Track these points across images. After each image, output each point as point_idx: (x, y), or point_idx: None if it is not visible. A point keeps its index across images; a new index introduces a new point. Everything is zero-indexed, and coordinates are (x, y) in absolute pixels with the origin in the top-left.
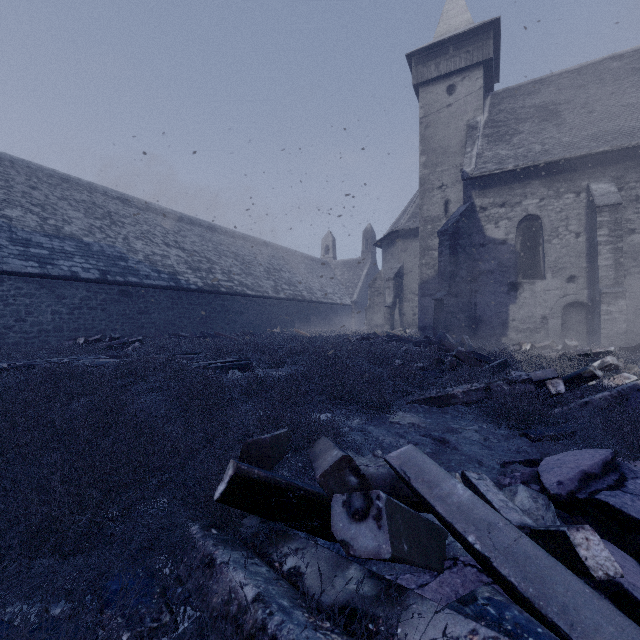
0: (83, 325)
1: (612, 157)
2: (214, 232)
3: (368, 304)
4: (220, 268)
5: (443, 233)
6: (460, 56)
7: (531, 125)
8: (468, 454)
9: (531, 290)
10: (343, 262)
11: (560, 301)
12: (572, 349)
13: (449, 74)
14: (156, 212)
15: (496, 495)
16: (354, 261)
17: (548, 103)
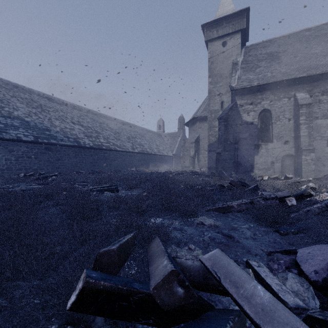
0: (24, 166)
1: (307, 80)
2: (100, 117)
3: (181, 155)
4: (102, 136)
5: (221, 118)
6: (229, 26)
7: (265, 63)
8: (247, 246)
9: (266, 148)
10: (168, 134)
11: (280, 154)
12: (289, 179)
13: (223, 36)
14: (67, 105)
15: (272, 280)
16: (174, 133)
17: (274, 52)
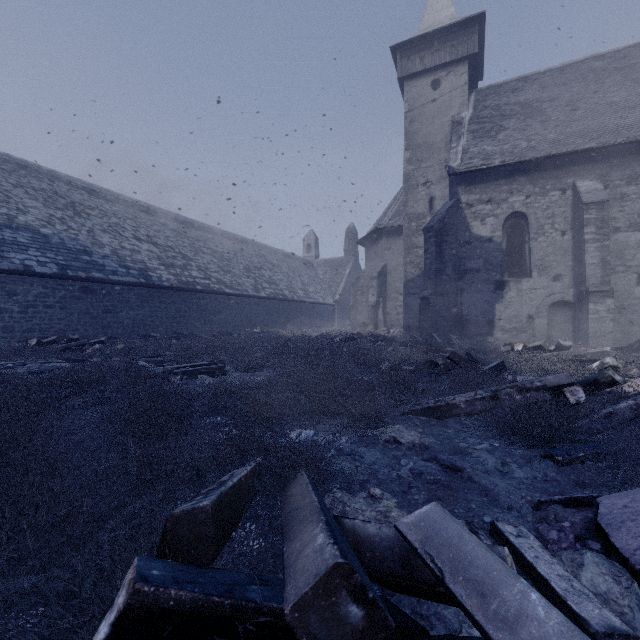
0: (38, 325)
1: (597, 154)
2: (191, 227)
3: (351, 303)
4: (196, 265)
5: (429, 229)
6: (445, 50)
7: (516, 122)
8: (490, 489)
9: (517, 289)
10: (325, 261)
11: (546, 300)
12: (566, 349)
13: (434, 68)
14: (127, 204)
15: (551, 566)
16: (337, 260)
17: (532, 100)
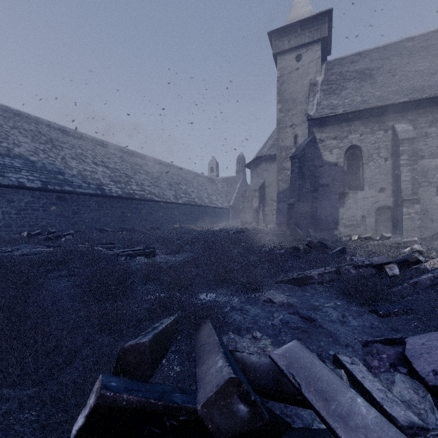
0: (28, 222)
1: (409, 106)
2: (131, 156)
3: (241, 207)
4: (135, 181)
5: (294, 157)
6: (305, 35)
7: (354, 83)
8: (333, 333)
9: (354, 198)
10: (223, 179)
11: (374, 205)
12: (387, 239)
13: (297, 47)
14: (88, 140)
15: (373, 383)
16: (231, 178)
17: (365, 69)
